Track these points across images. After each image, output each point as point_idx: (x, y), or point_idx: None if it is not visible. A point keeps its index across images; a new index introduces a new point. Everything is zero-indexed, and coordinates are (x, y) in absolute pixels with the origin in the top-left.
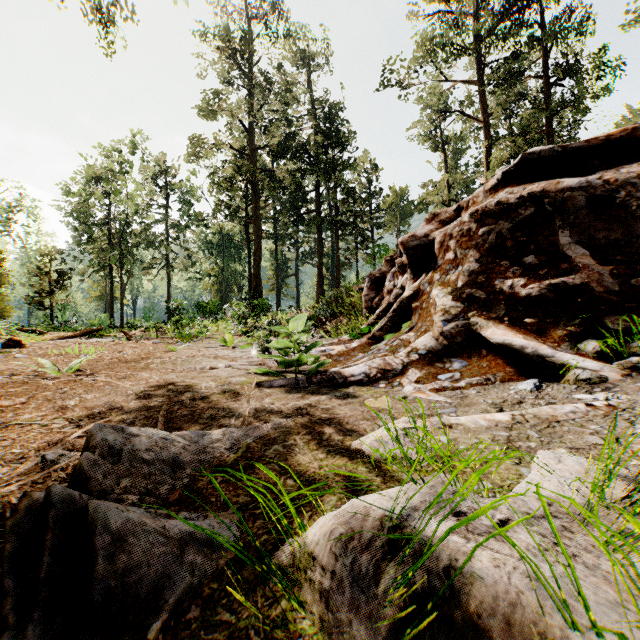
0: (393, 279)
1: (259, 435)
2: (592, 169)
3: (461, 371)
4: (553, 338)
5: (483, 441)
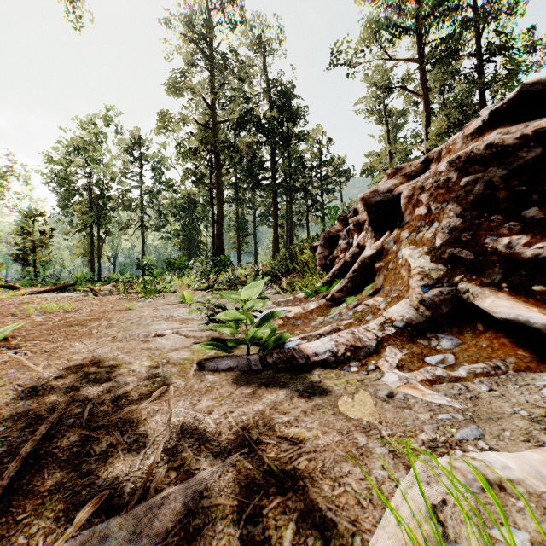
0: (347, 237)
1: (166, 522)
2: None
3: (454, 352)
4: None
5: None
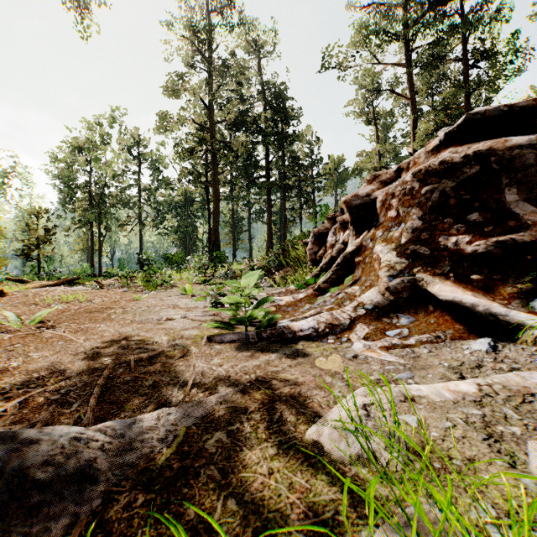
0: (335, 235)
1: (201, 413)
2: None
3: (409, 327)
4: (502, 295)
5: (457, 424)
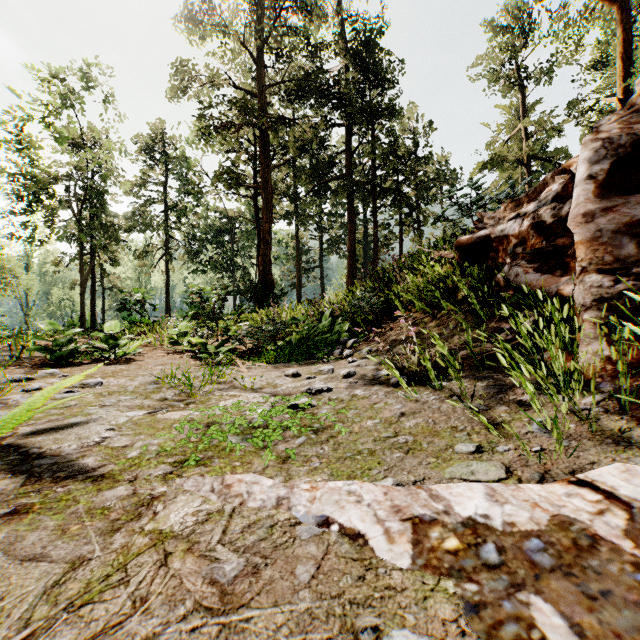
0: None
1: None
2: None
3: None
4: None
5: None
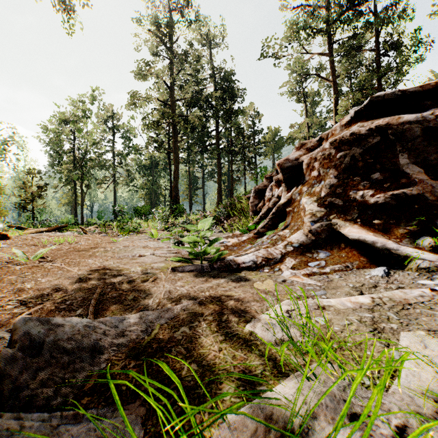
0: (271, 191)
1: (170, 316)
2: (424, 108)
3: (326, 260)
4: (396, 235)
5: (353, 322)
